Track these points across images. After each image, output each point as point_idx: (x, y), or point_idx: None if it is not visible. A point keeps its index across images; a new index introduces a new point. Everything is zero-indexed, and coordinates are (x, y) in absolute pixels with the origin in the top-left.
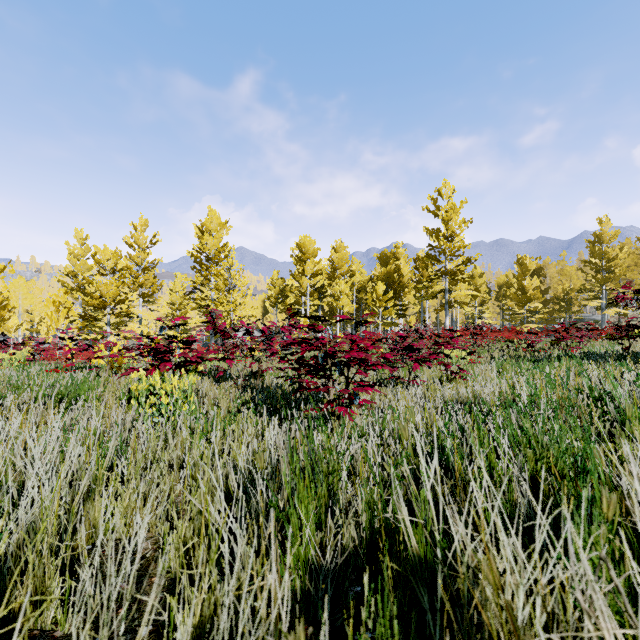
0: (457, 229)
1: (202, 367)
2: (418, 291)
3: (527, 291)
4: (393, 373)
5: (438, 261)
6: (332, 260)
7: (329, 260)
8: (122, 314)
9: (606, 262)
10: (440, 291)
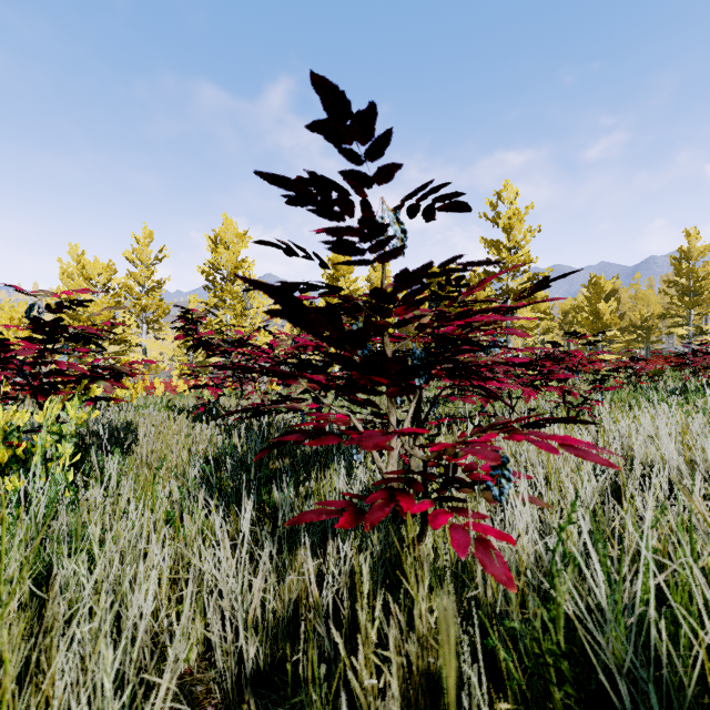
0: (521, 240)
1: (101, 387)
2: None
3: (602, 316)
4: (462, 410)
5: (498, 278)
6: (371, 280)
7: (367, 280)
8: (116, 341)
9: (695, 282)
10: None
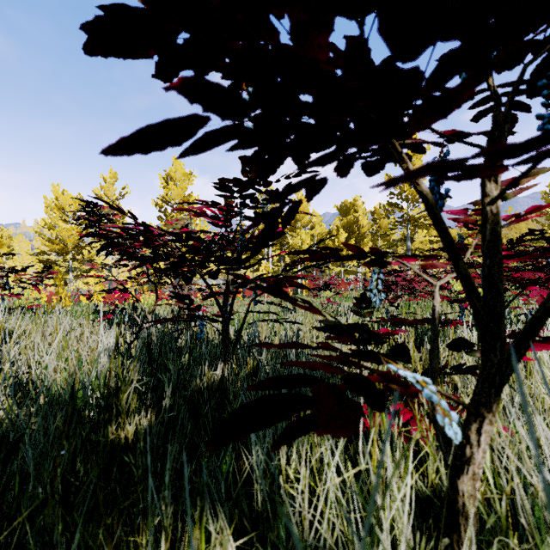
0: None
1: None
2: (374, 243)
3: None
4: None
5: (400, 208)
6: None
7: None
8: (84, 260)
9: None
10: (401, 239)
